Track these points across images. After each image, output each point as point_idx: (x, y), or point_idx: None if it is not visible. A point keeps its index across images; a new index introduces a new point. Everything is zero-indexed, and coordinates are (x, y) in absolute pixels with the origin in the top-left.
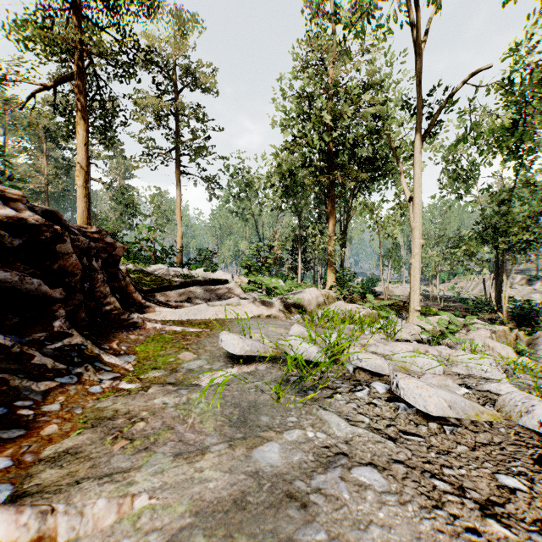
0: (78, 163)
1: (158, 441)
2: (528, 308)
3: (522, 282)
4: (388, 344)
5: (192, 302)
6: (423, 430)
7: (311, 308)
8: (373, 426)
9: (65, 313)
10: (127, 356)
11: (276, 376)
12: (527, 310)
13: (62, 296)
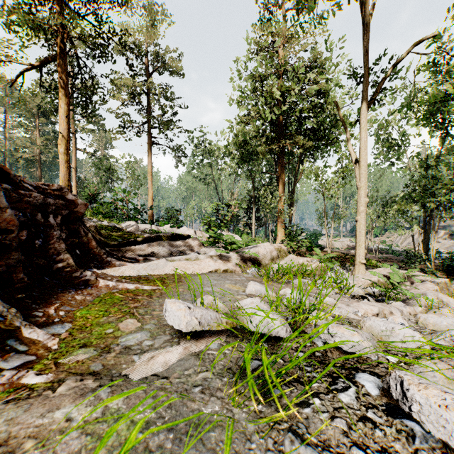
0: (60, 132)
1: None
2: None
3: (445, 236)
4: (350, 304)
5: (155, 256)
6: None
7: (265, 262)
8: None
9: None
10: (60, 325)
11: (230, 360)
12: None
13: None
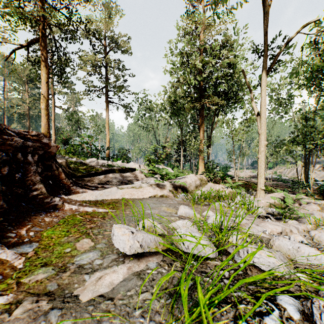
0: (42, 94)
1: None
2: None
3: (320, 169)
4: (259, 224)
5: (110, 184)
6: None
7: (191, 189)
8: None
9: None
10: (29, 244)
11: (167, 279)
12: None
13: None
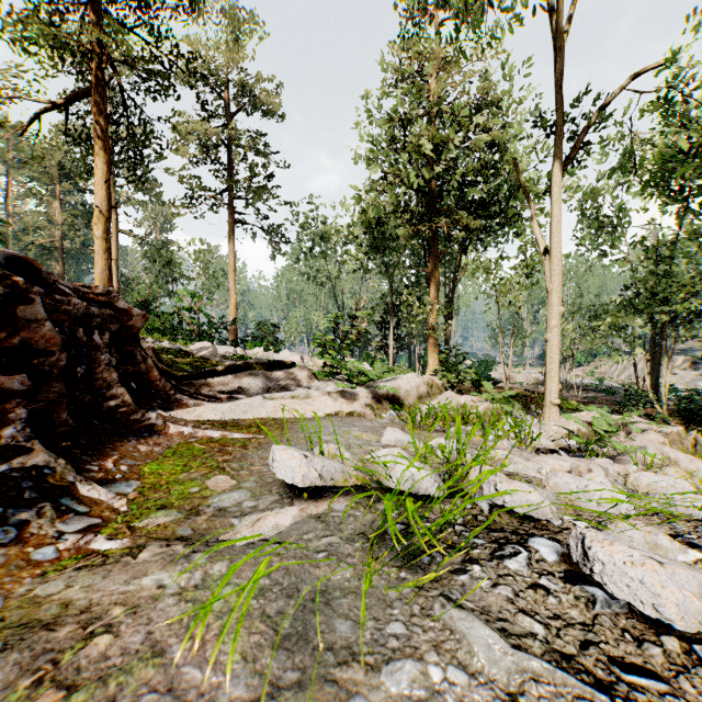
0: (96, 206)
1: (124, 691)
2: (700, 401)
3: (685, 365)
4: (531, 459)
5: (244, 393)
6: (657, 657)
7: (409, 402)
8: (556, 647)
9: (27, 414)
10: (125, 482)
11: (363, 523)
12: (698, 403)
13: (25, 387)
